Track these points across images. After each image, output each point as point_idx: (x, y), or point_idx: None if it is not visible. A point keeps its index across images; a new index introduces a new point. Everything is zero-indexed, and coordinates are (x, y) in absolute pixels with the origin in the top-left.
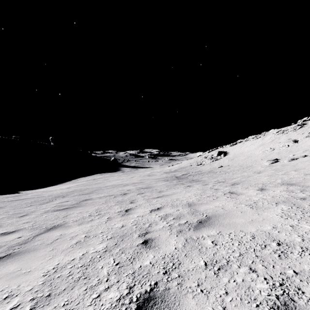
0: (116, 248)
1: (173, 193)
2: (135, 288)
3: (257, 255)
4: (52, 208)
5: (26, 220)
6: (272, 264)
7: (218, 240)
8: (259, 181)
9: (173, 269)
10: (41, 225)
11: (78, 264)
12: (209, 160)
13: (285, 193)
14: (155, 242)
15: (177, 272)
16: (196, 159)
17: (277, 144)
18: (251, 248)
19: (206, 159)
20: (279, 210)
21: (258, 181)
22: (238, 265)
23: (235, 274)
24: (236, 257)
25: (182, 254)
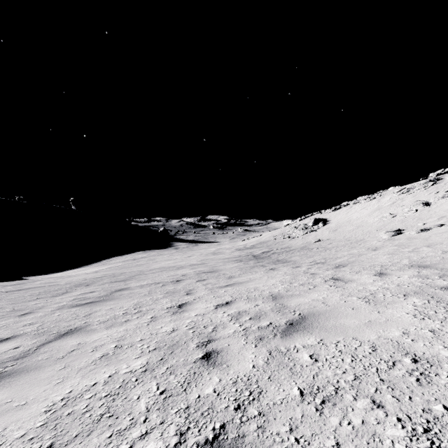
0: (162, 366)
1: (249, 280)
2: (189, 435)
3: (382, 378)
4: (69, 301)
5: (29, 321)
6: (409, 395)
7: (319, 354)
8: (376, 262)
9: (250, 402)
10: (51, 328)
11: (101, 393)
12: (301, 231)
13: (416, 279)
14: (222, 356)
15: (257, 407)
16: (282, 229)
17: (399, 207)
18: (372, 366)
19: (296, 229)
20: (410, 306)
21: (374, 262)
22: (353, 395)
23: (349, 411)
24: (350, 382)
25: (264, 376)
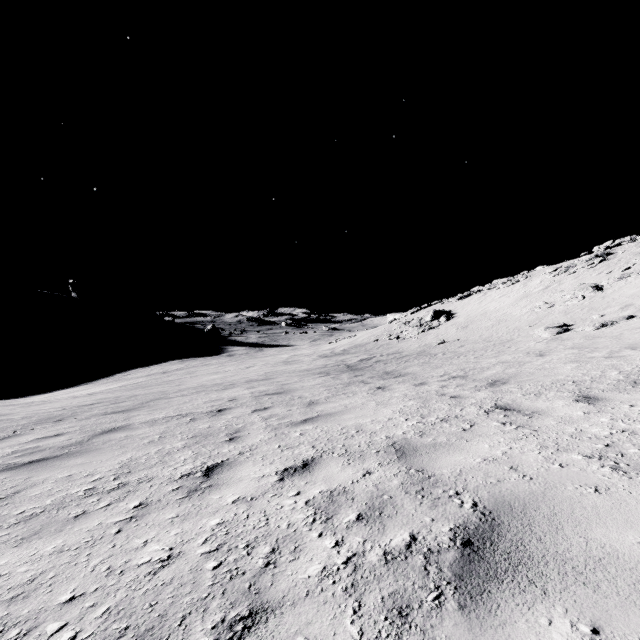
0: None
1: (344, 408)
2: None
3: None
4: None
5: None
6: None
7: None
8: (559, 376)
9: None
10: None
11: None
12: (415, 328)
13: None
14: None
15: None
16: (387, 327)
17: (557, 294)
18: None
19: (408, 326)
20: None
21: (555, 375)
22: None
23: None
24: None
25: None
